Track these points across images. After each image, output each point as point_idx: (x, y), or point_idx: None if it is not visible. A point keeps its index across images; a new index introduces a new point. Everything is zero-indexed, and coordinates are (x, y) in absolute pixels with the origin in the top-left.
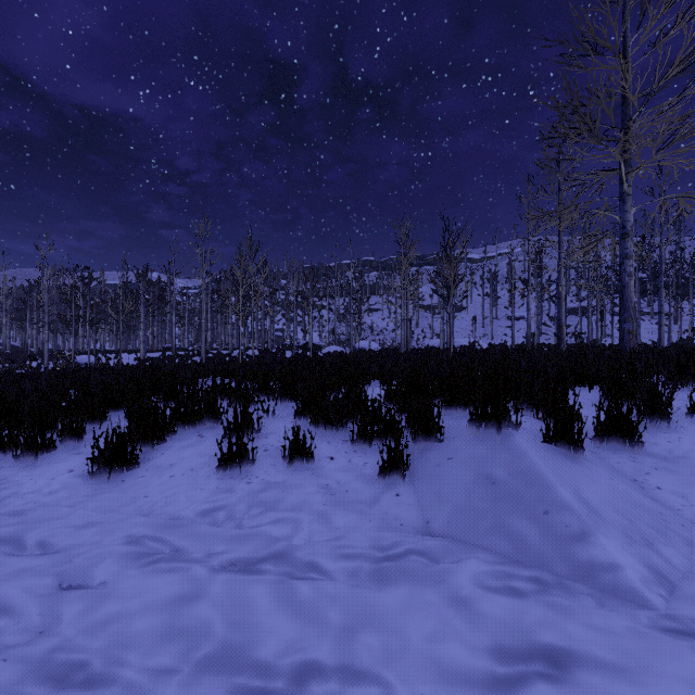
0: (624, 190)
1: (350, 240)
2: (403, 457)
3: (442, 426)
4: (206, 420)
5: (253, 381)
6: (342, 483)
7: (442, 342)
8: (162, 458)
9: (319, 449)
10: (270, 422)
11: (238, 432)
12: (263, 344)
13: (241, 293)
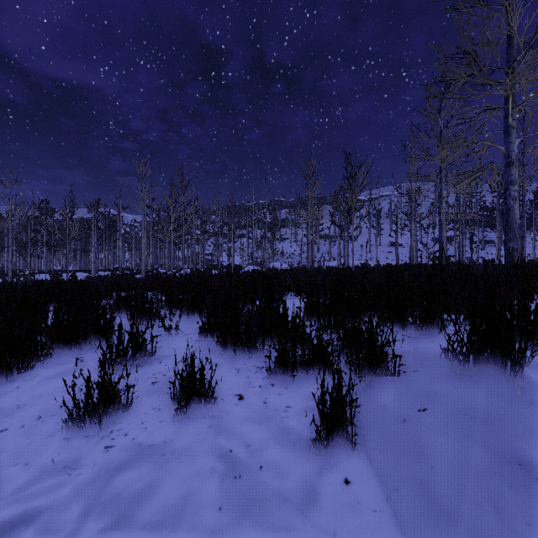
0: (509, 123)
1: (265, 179)
2: (346, 405)
3: (398, 354)
4: (93, 339)
5: (161, 293)
6: (254, 449)
7: (339, 263)
8: (11, 396)
9: (225, 380)
10: (171, 341)
11: (101, 365)
12: (194, 265)
13: (172, 219)
